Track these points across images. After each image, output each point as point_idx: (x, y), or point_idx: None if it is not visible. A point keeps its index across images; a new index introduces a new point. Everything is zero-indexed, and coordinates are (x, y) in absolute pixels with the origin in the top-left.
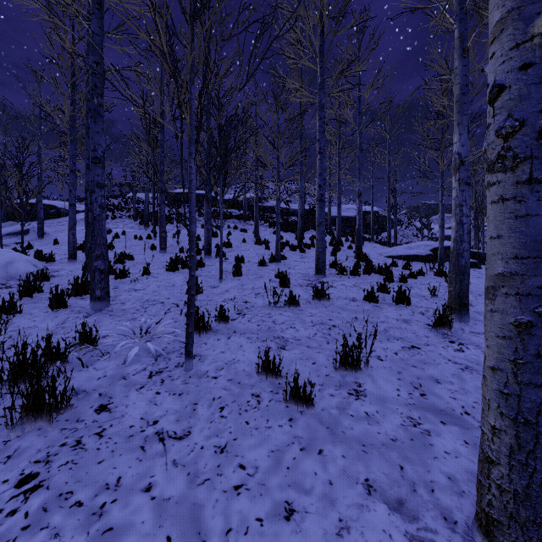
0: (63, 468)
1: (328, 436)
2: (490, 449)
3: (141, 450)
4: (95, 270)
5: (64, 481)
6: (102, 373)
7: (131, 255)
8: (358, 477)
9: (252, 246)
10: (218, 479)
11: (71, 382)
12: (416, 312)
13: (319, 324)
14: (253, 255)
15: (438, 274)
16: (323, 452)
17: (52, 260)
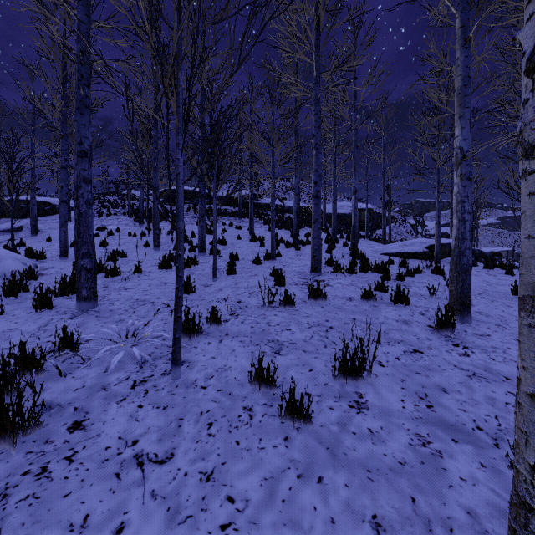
0: (22, 505)
1: (328, 459)
2: (529, 493)
3: (116, 479)
4: (81, 269)
5: (21, 522)
6: (81, 382)
7: (124, 252)
8: (364, 513)
9: (247, 244)
10: (203, 516)
11: (45, 394)
12: (415, 312)
13: (316, 326)
14: (248, 252)
15: (435, 272)
16: (324, 480)
17: (43, 257)
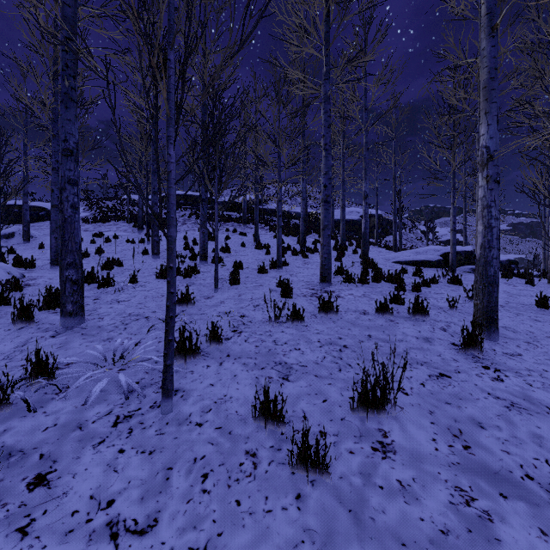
0: None
1: (351, 527)
2: None
3: None
4: (66, 281)
5: None
6: (53, 419)
7: (120, 260)
8: None
9: (252, 251)
10: None
11: (7, 436)
12: (436, 327)
13: (328, 345)
14: (253, 260)
15: (452, 282)
16: None
17: (32, 266)
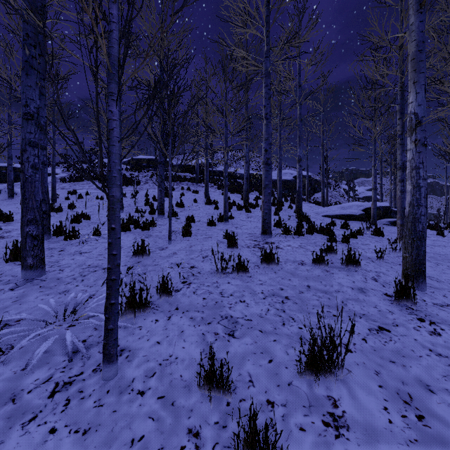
0: None
1: None
2: None
3: None
4: (26, 236)
5: None
6: None
7: (87, 215)
8: None
9: (203, 206)
10: None
11: None
12: (368, 277)
13: (271, 296)
14: (203, 214)
15: (375, 234)
16: None
17: (10, 220)
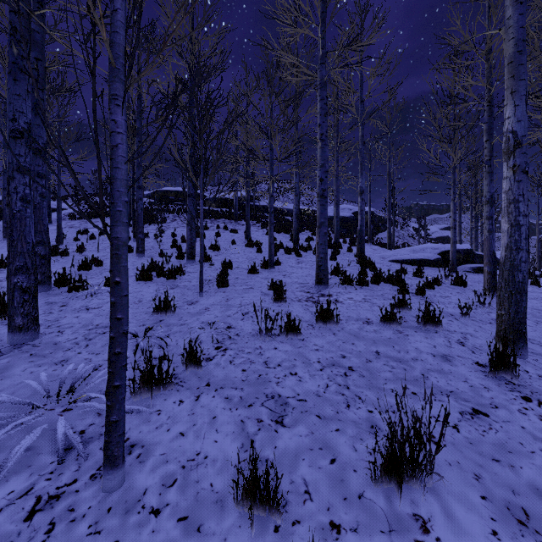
0: None
1: None
2: None
3: None
4: (14, 289)
5: None
6: None
7: (99, 260)
8: None
9: (243, 249)
10: None
11: None
12: (452, 340)
13: (330, 366)
14: (243, 259)
15: (456, 283)
16: None
17: (3, 266)
